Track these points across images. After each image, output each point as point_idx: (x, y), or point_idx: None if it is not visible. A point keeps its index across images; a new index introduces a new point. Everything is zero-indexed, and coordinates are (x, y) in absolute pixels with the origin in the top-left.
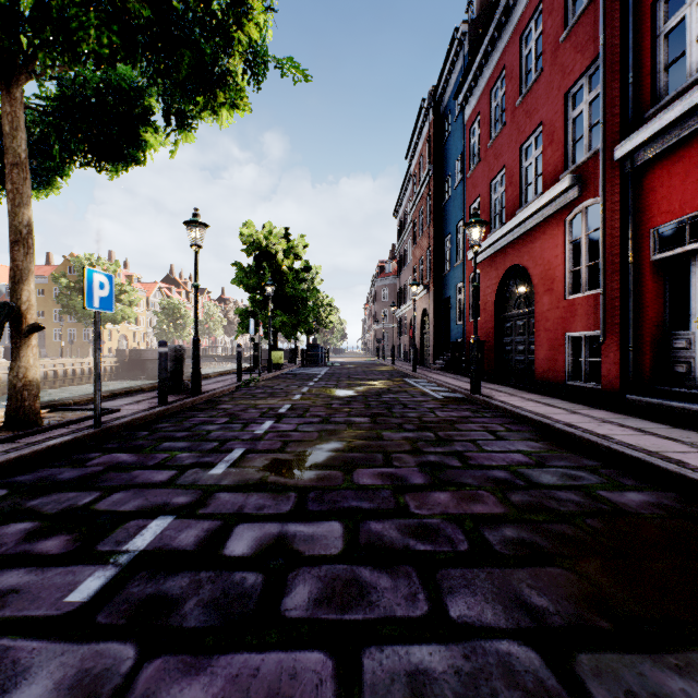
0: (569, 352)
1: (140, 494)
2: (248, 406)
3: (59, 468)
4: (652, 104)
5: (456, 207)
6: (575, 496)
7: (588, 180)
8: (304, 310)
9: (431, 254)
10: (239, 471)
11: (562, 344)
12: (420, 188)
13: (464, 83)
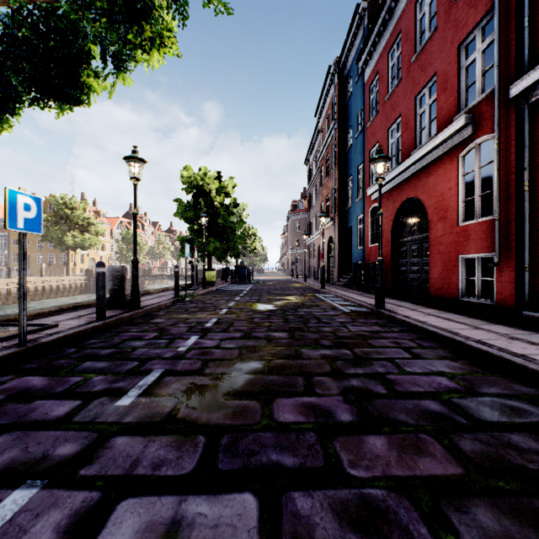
0: (462, 272)
1: (22, 439)
2: (178, 320)
3: None
4: None
5: (357, 153)
6: (535, 443)
7: (481, 119)
8: (233, 237)
9: (336, 192)
10: (149, 402)
11: (455, 264)
12: (327, 139)
13: (364, 49)
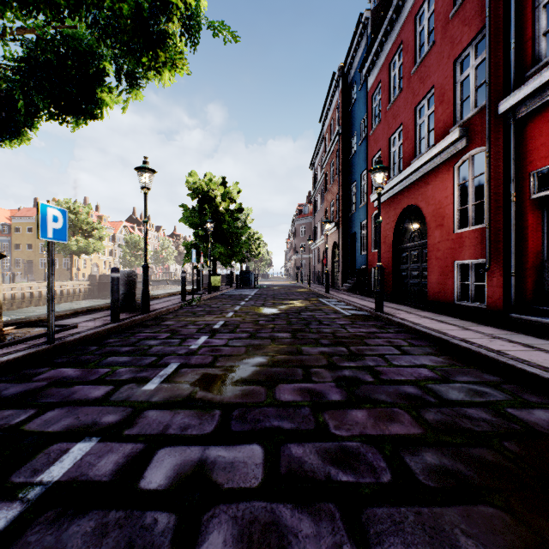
0: (458, 277)
1: (72, 412)
2: (188, 322)
3: (6, 383)
4: (532, 65)
5: (360, 160)
6: (486, 414)
7: (474, 132)
8: (238, 243)
9: (340, 198)
10: (170, 387)
11: (451, 270)
12: (331, 145)
13: (367, 58)
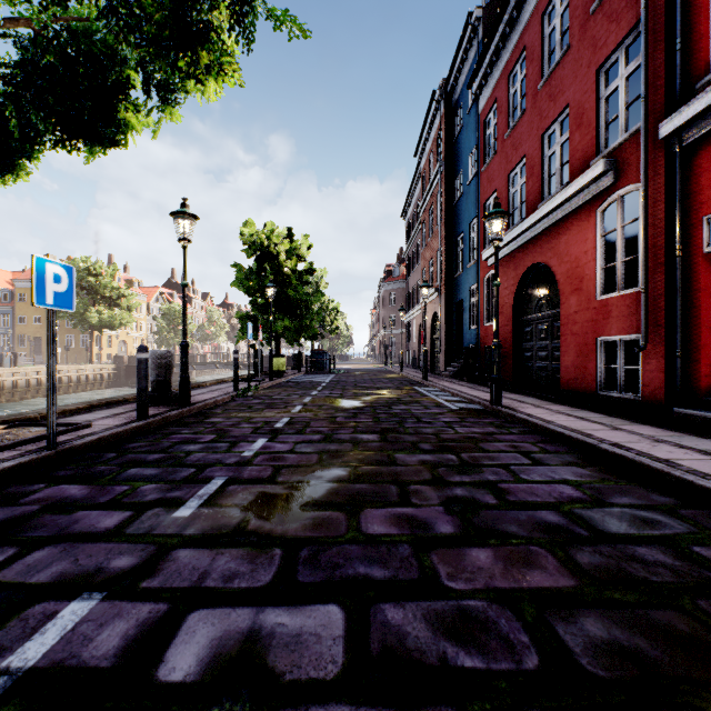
0: (601, 359)
1: (69, 552)
2: (241, 419)
3: None
4: (705, 72)
5: (469, 205)
6: (664, 556)
7: (625, 164)
8: (308, 314)
9: (442, 255)
10: (212, 513)
11: (592, 349)
12: (430, 185)
13: (478, 70)
